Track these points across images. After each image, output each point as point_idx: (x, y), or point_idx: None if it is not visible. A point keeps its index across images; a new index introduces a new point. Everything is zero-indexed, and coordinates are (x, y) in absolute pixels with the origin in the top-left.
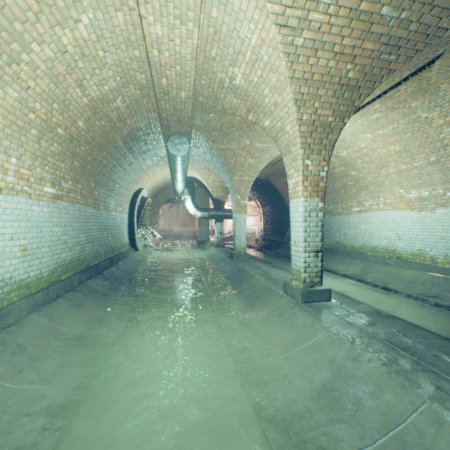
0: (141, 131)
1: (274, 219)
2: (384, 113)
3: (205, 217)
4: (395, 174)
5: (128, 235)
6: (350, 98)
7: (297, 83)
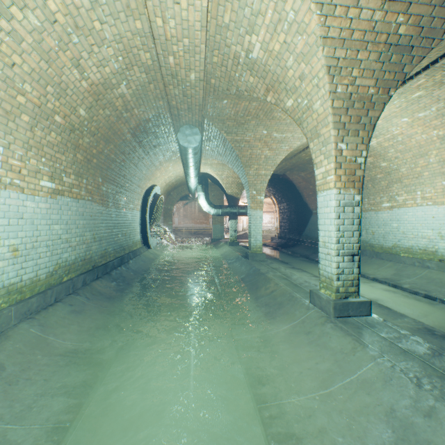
0: (150, 123)
1: (291, 216)
2: (430, 90)
3: (219, 214)
4: (437, 163)
5: (140, 233)
6: (399, 63)
7: (331, 44)
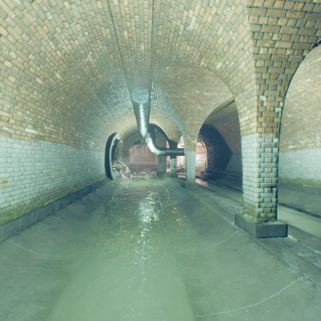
0: (111, 85)
1: (216, 156)
2: None
3: (163, 154)
4: None
5: (105, 168)
6: (312, 28)
7: (255, 13)
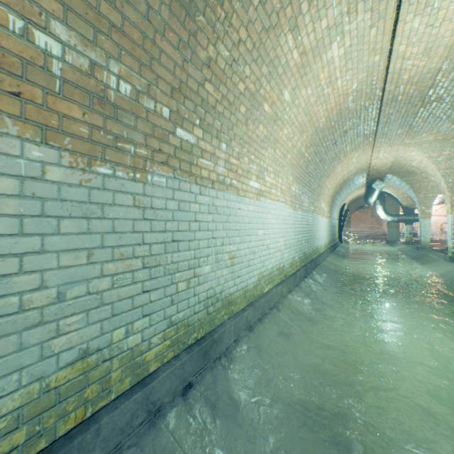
0: (355, 180)
1: None
2: None
3: (394, 221)
4: None
5: (337, 233)
6: None
7: (441, 170)
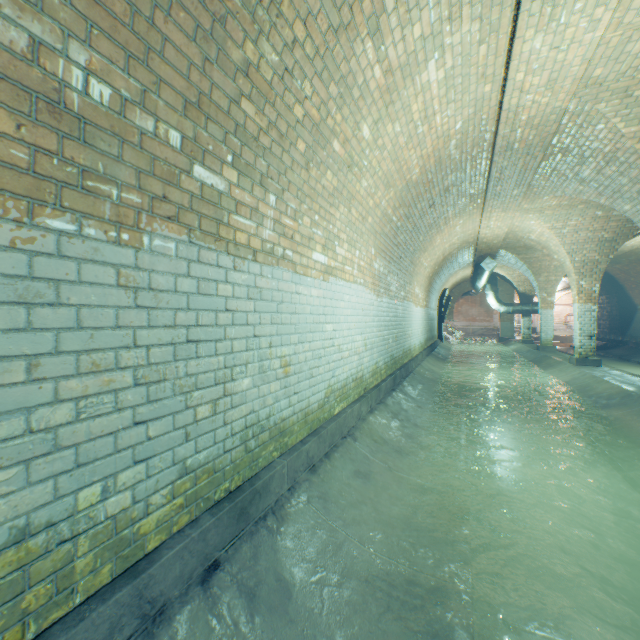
0: (459, 256)
1: (611, 313)
2: None
3: (509, 312)
4: None
5: (436, 329)
6: (609, 245)
7: (567, 245)
